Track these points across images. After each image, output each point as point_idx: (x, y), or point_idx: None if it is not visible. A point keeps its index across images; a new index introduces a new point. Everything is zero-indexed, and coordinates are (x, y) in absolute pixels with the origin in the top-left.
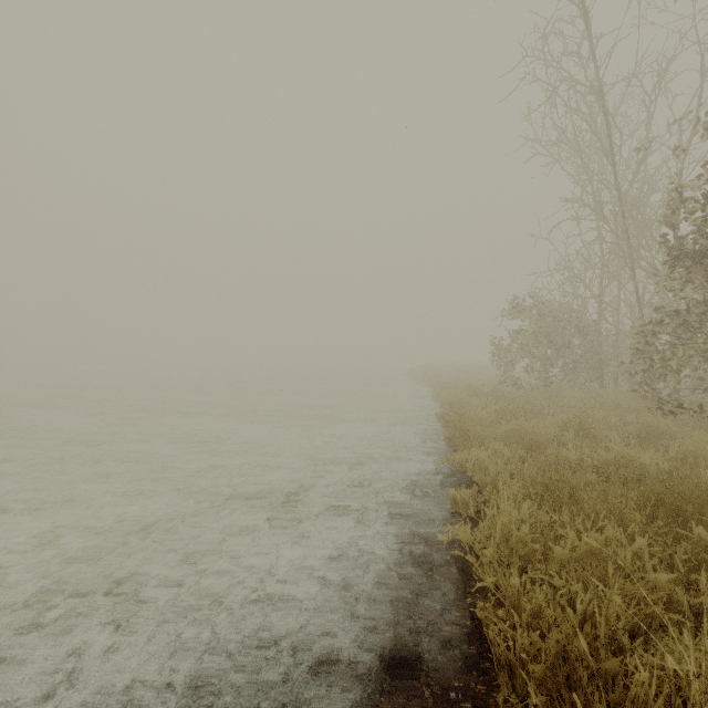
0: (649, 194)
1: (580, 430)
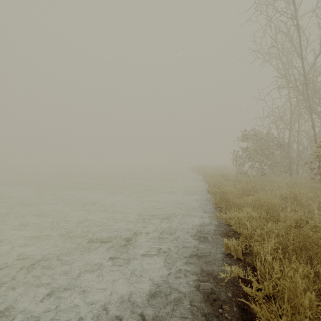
0: (319, 74)
1: (293, 200)
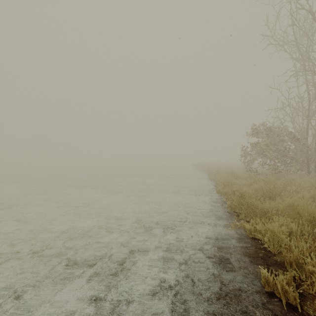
0: None
1: None
